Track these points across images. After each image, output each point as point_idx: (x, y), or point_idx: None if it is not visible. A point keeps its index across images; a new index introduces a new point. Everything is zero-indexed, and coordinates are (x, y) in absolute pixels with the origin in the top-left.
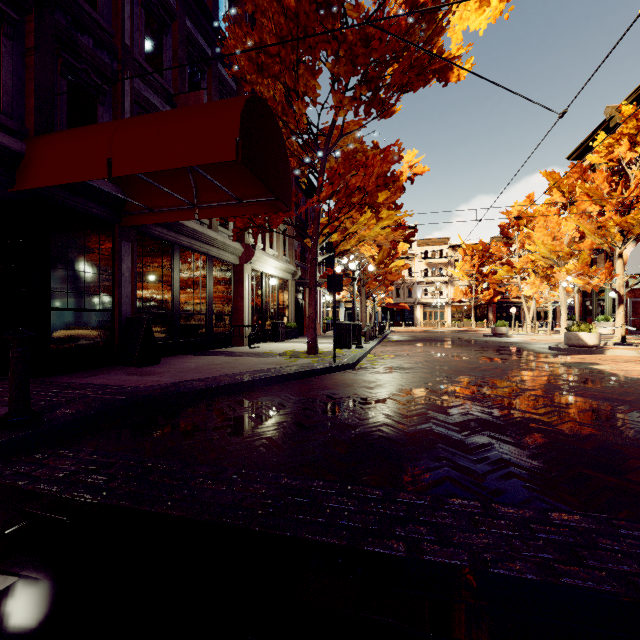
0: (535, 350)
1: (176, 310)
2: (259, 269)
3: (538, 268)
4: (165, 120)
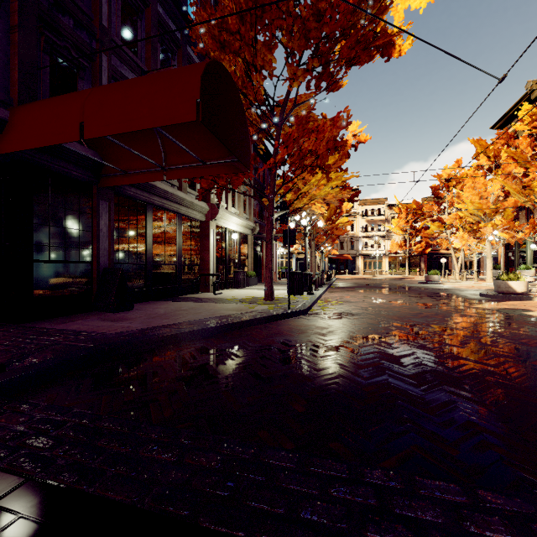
0: (468, 296)
1: (149, 261)
2: (223, 225)
3: (465, 224)
4: (132, 85)
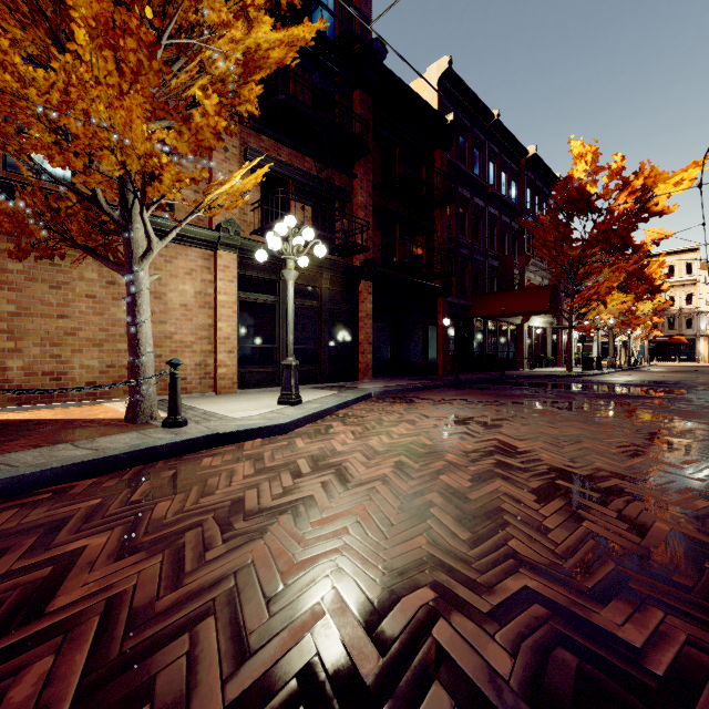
0: None
1: (497, 350)
2: (530, 325)
3: None
4: (523, 297)
